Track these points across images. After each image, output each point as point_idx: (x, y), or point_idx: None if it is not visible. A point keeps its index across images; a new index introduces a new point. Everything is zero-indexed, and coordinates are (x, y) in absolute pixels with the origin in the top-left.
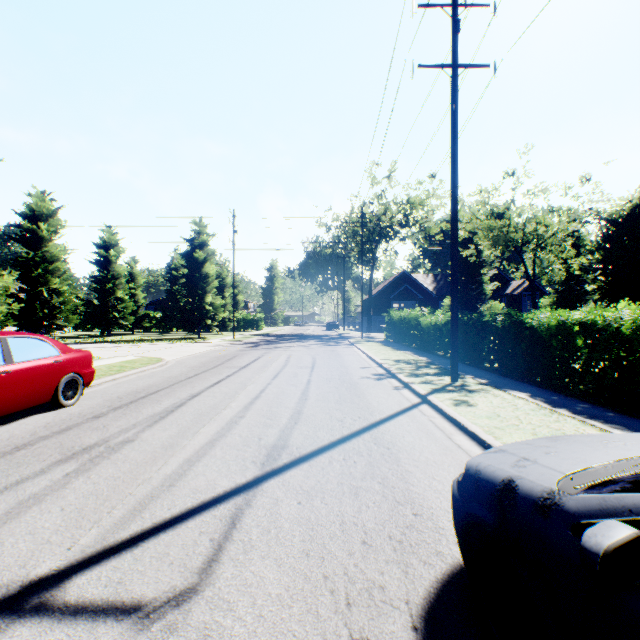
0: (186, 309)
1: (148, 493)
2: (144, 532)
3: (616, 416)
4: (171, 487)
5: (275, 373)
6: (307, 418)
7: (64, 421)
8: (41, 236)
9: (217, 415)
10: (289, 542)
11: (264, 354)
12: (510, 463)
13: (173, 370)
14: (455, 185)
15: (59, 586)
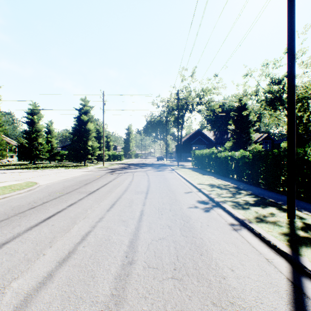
0: (77, 149)
1: None
2: None
3: None
4: None
5: (114, 200)
6: None
7: None
8: None
9: None
10: None
11: (115, 178)
12: None
13: (31, 196)
14: (292, 14)
15: None
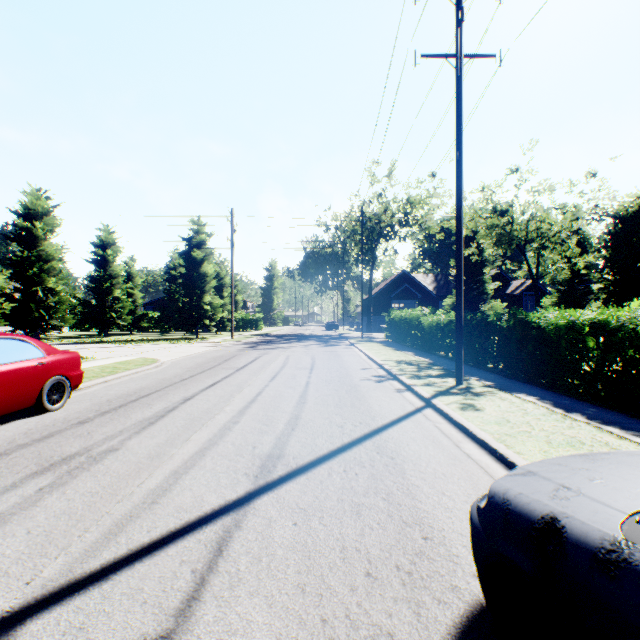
0: (184, 309)
1: (127, 512)
2: (117, 561)
3: (633, 422)
4: (153, 504)
5: (273, 375)
6: (305, 424)
7: (47, 427)
8: (36, 235)
9: (210, 420)
10: (282, 574)
11: (262, 355)
12: (547, 493)
13: (168, 371)
14: (459, 180)
15: (8, 634)
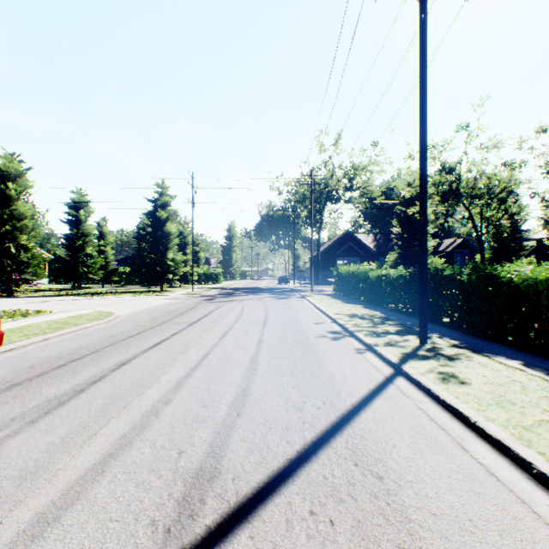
0: (149, 264)
1: None
2: None
3: None
4: None
5: (224, 330)
6: (254, 404)
7: None
8: (9, 195)
9: (136, 399)
10: None
11: (217, 308)
12: None
13: (118, 327)
14: (424, 122)
15: None
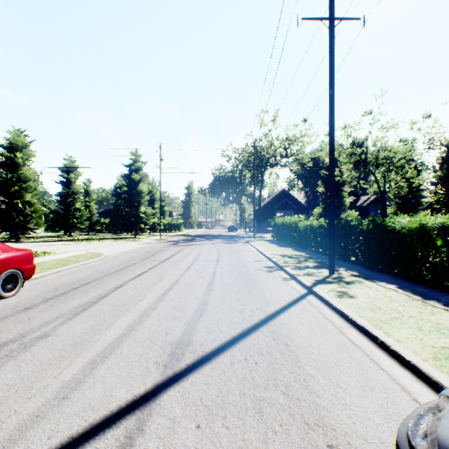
0: (126, 216)
1: (35, 410)
2: None
3: None
4: (63, 401)
5: (188, 266)
6: (211, 310)
7: None
8: (17, 162)
9: (133, 306)
10: None
11: (181, 250)
12: None
13: (108, 263)
14: (332, 115)
15: None
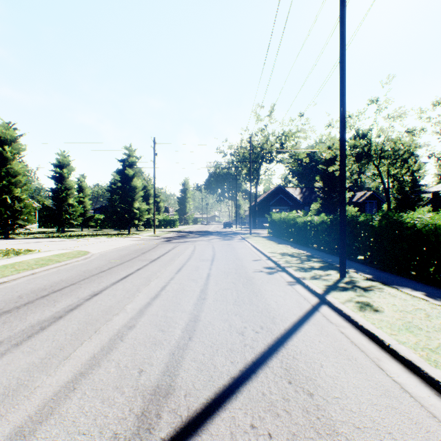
0: (119, 212)
1: None
2: None
3: None
4: None
5: (179, 266)
6: (203, 329)
7: None
8: (6, 156)
9: (105, 324)
10: None
11: (174, 247)
12: None
13: (92, 263)
14: (343, 95)
15: None
